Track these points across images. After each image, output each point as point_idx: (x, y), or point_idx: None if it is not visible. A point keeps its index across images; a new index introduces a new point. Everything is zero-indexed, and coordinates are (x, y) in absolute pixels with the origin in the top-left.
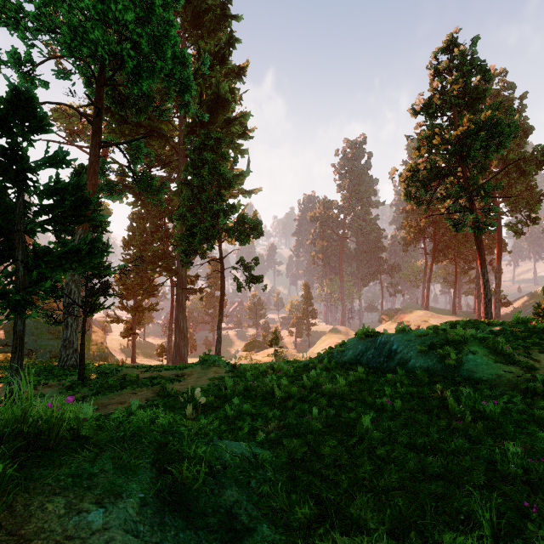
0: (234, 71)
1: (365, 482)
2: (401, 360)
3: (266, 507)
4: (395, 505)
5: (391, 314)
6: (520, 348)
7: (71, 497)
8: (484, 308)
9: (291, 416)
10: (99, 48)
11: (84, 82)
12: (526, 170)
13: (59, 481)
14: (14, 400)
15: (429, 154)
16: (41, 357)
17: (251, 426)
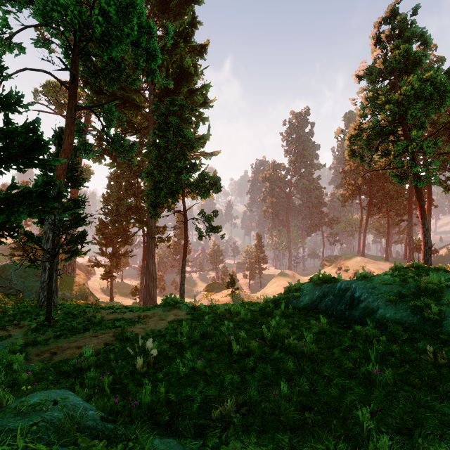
0: (196, 49)
1: None
2: (366, 309)
3: None
4: None
5: (331, 260)
6: None
7: None
8: (425, 254)
9: (253, 387)
10: (68, 13)
11: (62, 53)
12: None
13: None
14: None
15: (373, 114)
16: (27, 297)
17: (203, 393)
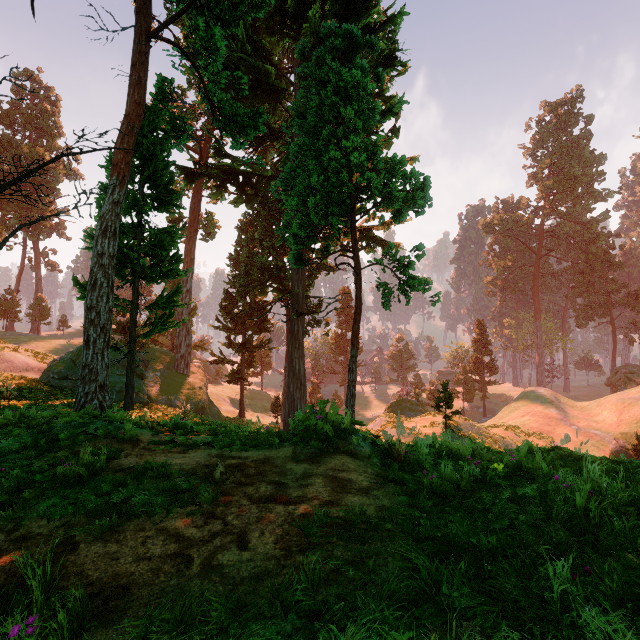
0: None
1: None
2: None
3: None
4: None
5: None
6: None
7: None
8: None
9: None
10: None
11: None
12: None
13: None
14: None
15: None
16: None
17: None
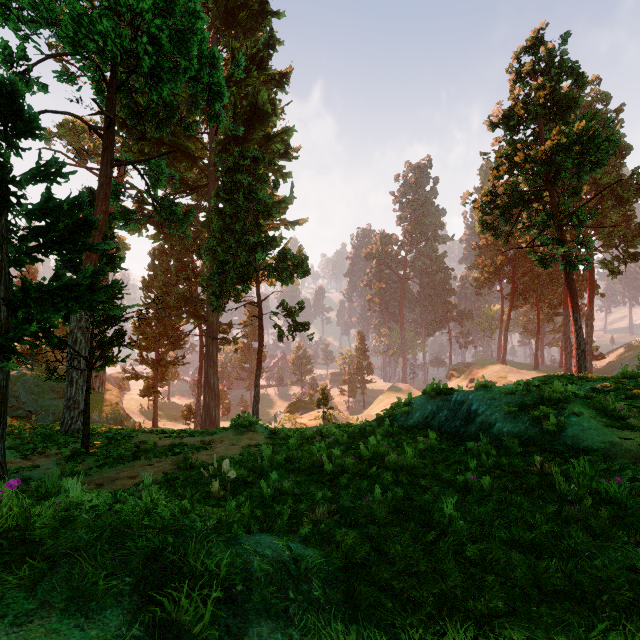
0: (274, 79)
1: (457, 603)
2: (483, 424)
3: None
4: None
5: (461, 370)
6: (632, 409)
7: None
8: (577, 360)
9: (346, 498)
10: (108, 43)
11: (93, 87)
12: (624, 196)
13: None
14: None
15: (510, 175)
16: (42, 420)
17: (293, 510)
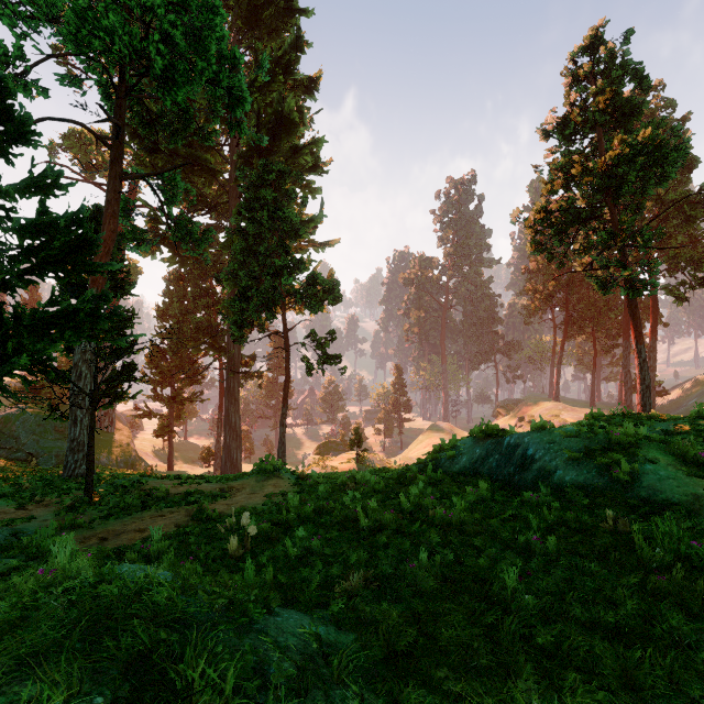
0: (302, 84)
1: None
2: (542, 471)
3: None
4: None
5: (509, 407)
6: None
7: None
8: (641, 397)
9: (386, 562)
10: (115, 40)
11: (100, 92)
12: (691, 214)
13: None
14: None
15: (566, 189)
16: (44, 463)
17: (322, 574)
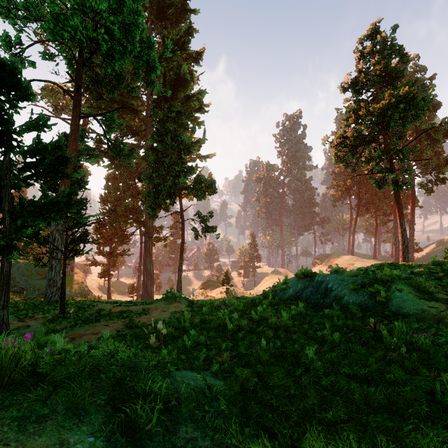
0: (192, 56)
1: (314, 414)
2: (336, 297)
3: (220, 444)
4: (345, 438)
5: (322, 259)
6: (438, 287)
7: (12, 446)
8: (402, 253)
9: (242, 347)
10: (77, 33)
11: (66, 63)
12: (435, 138)
13: (3, 426)
14: (1, 332)
15: (356, 124)
16: (31, 294)
17: (206, 355)
